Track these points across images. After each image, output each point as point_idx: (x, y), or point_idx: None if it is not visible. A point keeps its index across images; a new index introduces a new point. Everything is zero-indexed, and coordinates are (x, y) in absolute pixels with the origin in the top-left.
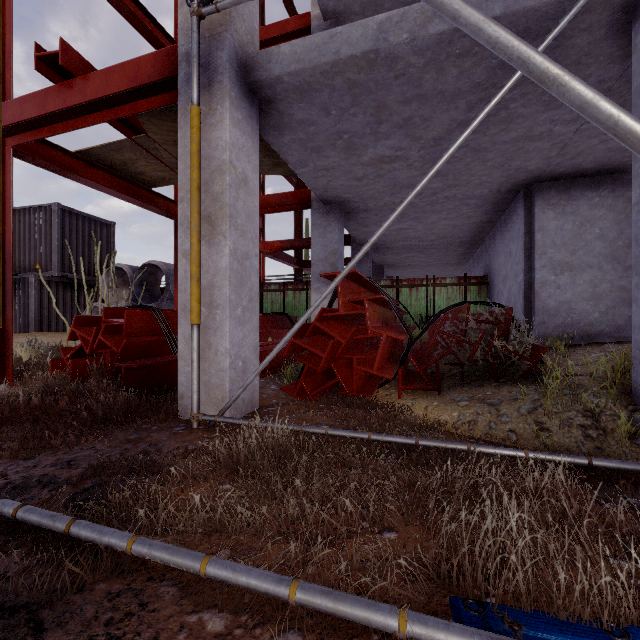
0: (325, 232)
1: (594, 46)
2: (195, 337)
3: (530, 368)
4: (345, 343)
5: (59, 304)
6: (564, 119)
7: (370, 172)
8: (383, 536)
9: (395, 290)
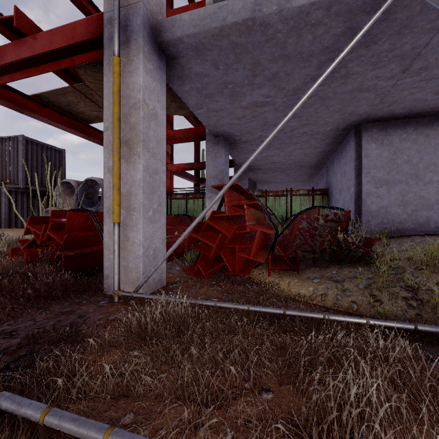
0: (215, 157)
1: (411, 20)
2: (116, 232)
3: (363, 254)
4: (230, 236)
5: (24, 208)
6: (386, 76)
7: (247, 113)
8: (262, 396)
9: (264, 198)
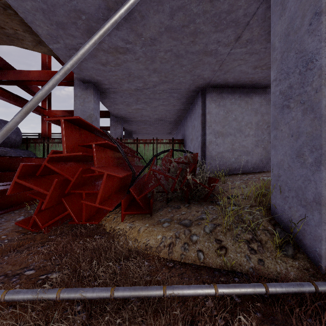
0: (84, 102)
1: None
2: None
3: (208, 193)
4: (73, 180)
5: None
6: (224, 42)
7: (111, 59)
8: None
9: (136, 145)
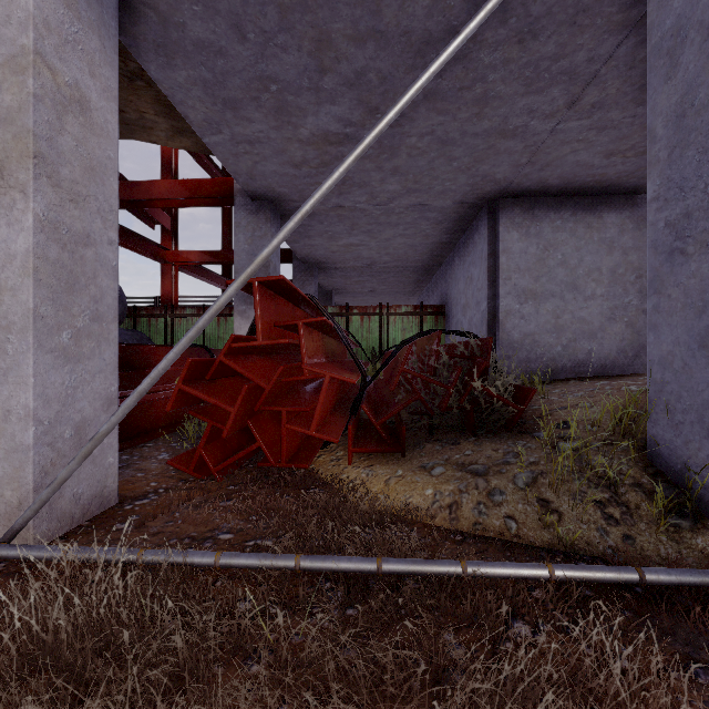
0: (253, 237)
1: None
2: None
3: (516, 417)
4: (269, 389)
5: None
6: (543, 111)
7: (311, 156)
8: None
9: (345, 319)
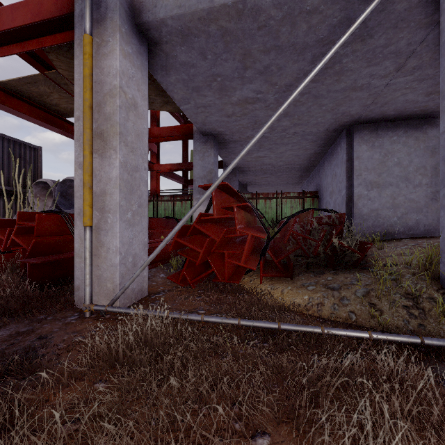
0: (204, 156)
1: (409, 12)
2: (87, 237)
3: (359, 259)
4: (218, 241)
5: None
6: (379, 74)
7: (237, 110)
8: (256, 442)
9: (254, 201)
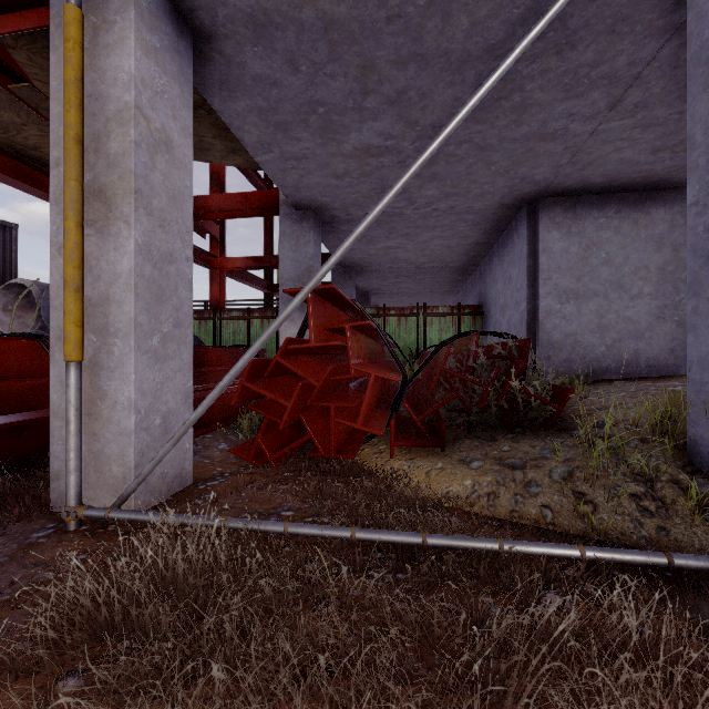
0: (297, 244)
1: (634, 7)
2: (72, 382)
3: (553, 415)
4: (319, 386)
5: None
6: (583, 114)
7: (353, 168)
8: None
9: (382, 320)
